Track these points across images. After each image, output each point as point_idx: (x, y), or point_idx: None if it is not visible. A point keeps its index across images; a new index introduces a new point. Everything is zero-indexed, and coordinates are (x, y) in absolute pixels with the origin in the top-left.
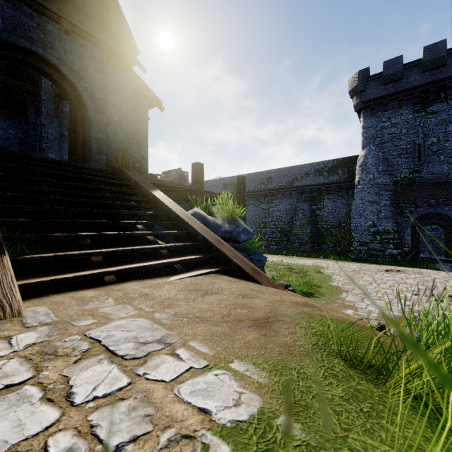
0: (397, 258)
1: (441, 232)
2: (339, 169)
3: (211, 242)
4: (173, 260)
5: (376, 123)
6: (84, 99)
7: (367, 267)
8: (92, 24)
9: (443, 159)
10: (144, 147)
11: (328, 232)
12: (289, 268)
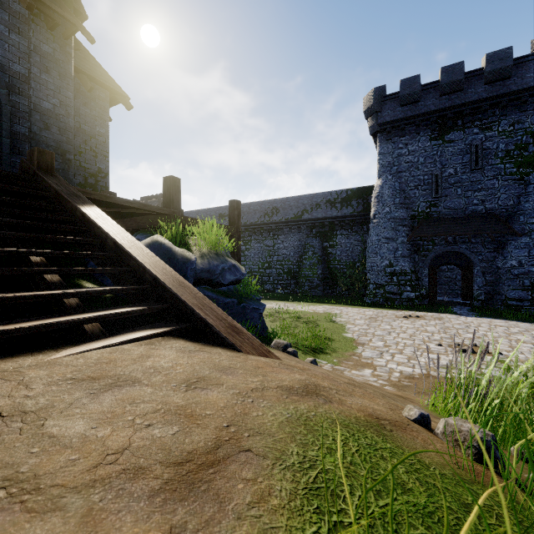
0: (415, 302)
1: (457, 273)
2: (353, 200)
3: (165, 285)
4: (79, 318)
5: (393, 149)
6: None
7: (384, 313)
8: None
9: (460, 192)
10: (102, 157)
11: (342, 273)
12: (296, 316)
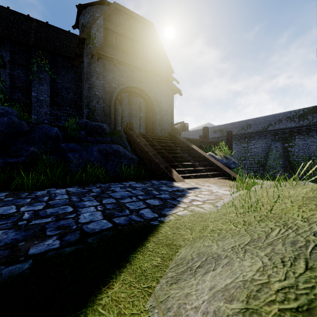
0: None
1: None
2: (309, 115)
3: (221, 167)
4: (208, 173)
5: None
6: (153, 102)
7: None
8: (156, 67)
9: None
10: (171, 117)
11: (299, 164)
12: None
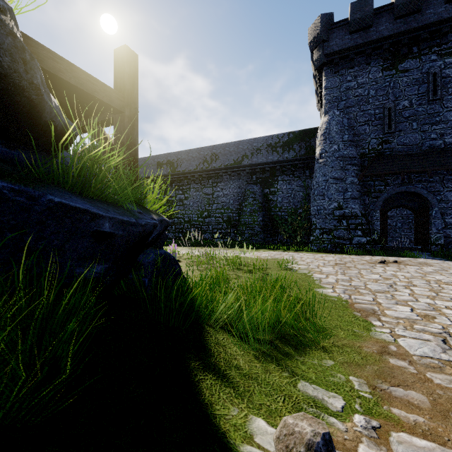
0: (366, 248)
1: (397, 220)
2: (295, 143)
3: None
4: None
5: (341, 82)
6: None
7: (348, 258)
8: None
9: (416, 126)
10: None
11: (283, 221)
12: (236, 263)
